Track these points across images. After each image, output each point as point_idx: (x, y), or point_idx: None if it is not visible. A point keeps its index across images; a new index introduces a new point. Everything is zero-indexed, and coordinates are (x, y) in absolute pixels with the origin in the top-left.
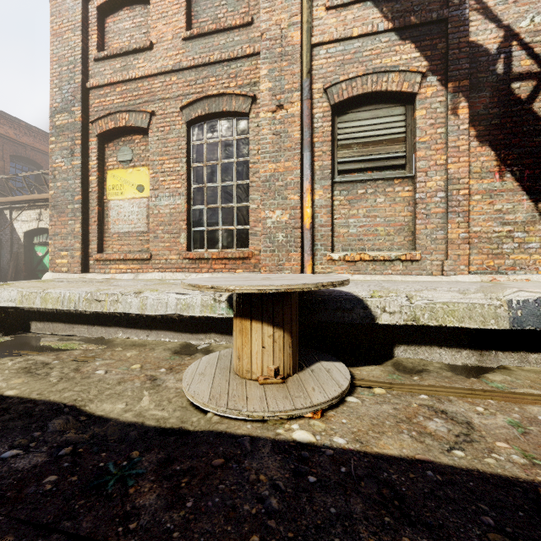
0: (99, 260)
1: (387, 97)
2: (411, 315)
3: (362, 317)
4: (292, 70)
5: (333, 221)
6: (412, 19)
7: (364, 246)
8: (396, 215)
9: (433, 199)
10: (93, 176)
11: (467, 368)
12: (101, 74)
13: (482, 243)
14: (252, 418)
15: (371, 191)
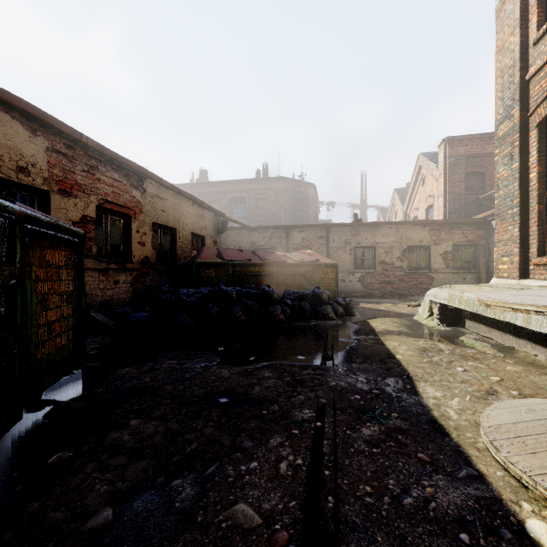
0: (538, 265)
1: None
2: None
3: None
4: None
5: None
6: None
7: None
8: None
9: None
10: (532, 173)
11: None
12: (540, 55)
13: None
14: (507, 468)
15: None
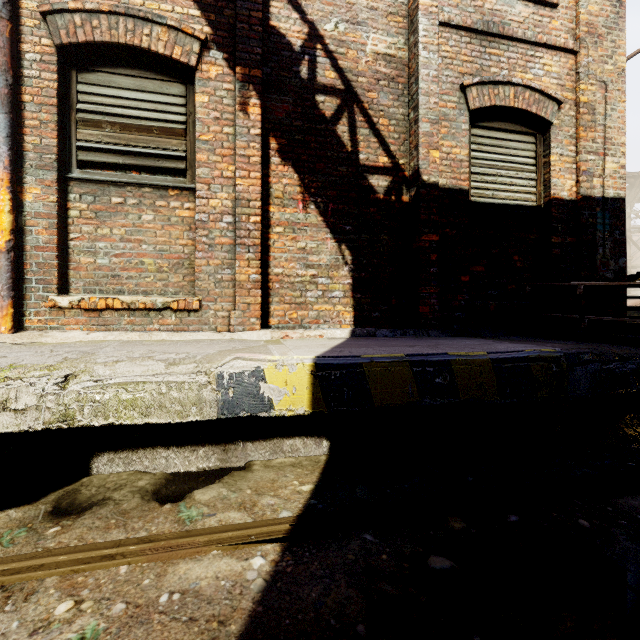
0: None
1: (159, 64)
2: (58, 412)
3: None
4: None
5: (68, 242)
6: None
7: (123, 286)
8: (173, 242)
9: (218, 223)
10: None
11: (196, 478)
12: None
13: (284, 289)
14: None
15: (133, 202)
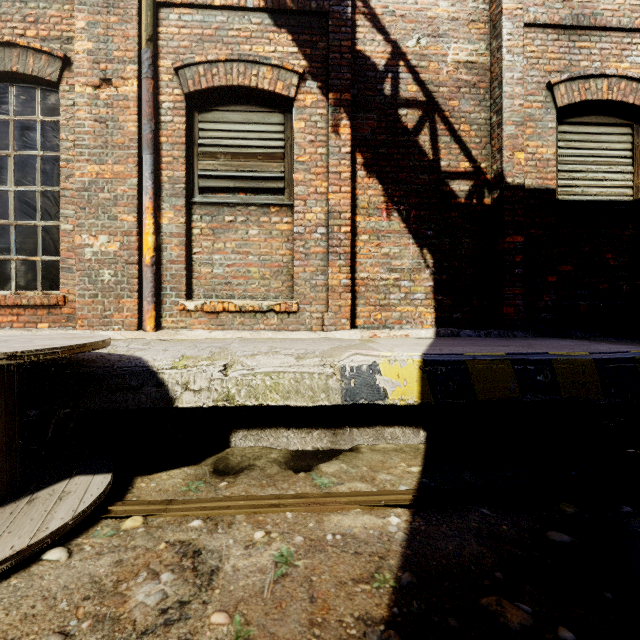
0: None
1: (262, 98)
2: (223, 393)
3: (154, 399)
4: (125, 31)
5: (192, 256)
6: (288, 2)
7: (234, 292)
8: (273, 252)
9: (313, 235)
10: None
11: (314, 455)
12: None
13: (369, 292)
14: None
15: (242, 219)
